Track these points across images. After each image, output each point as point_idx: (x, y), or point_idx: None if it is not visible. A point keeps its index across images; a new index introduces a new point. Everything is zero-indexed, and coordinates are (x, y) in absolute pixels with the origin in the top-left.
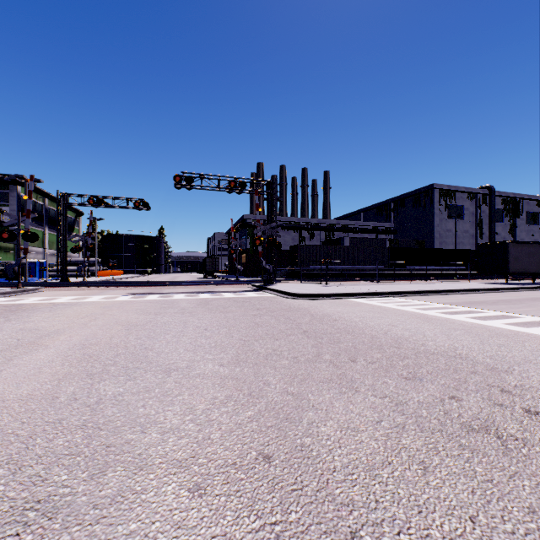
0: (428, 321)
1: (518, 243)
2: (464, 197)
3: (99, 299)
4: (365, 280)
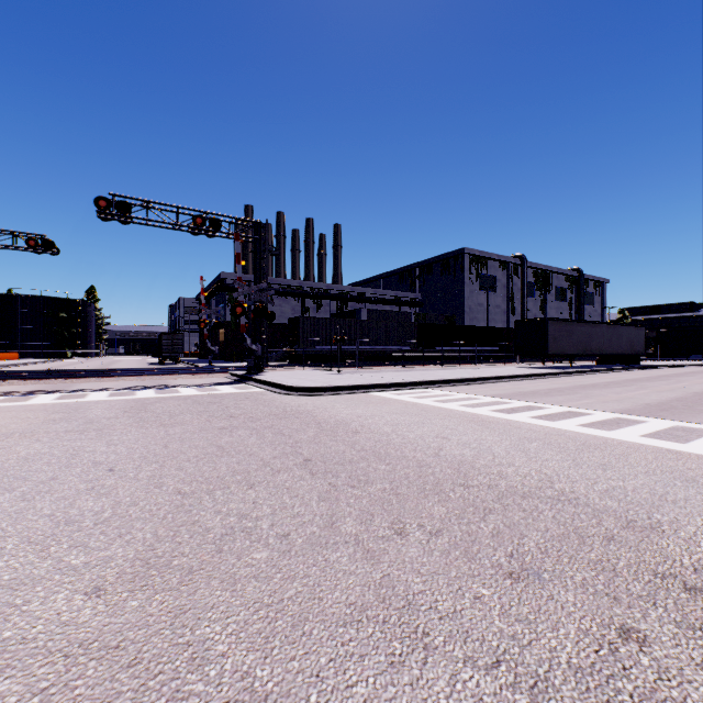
0: (486, 426)
1: (557, 320)
2: (496, 265)
3: None
4: (388, 365)
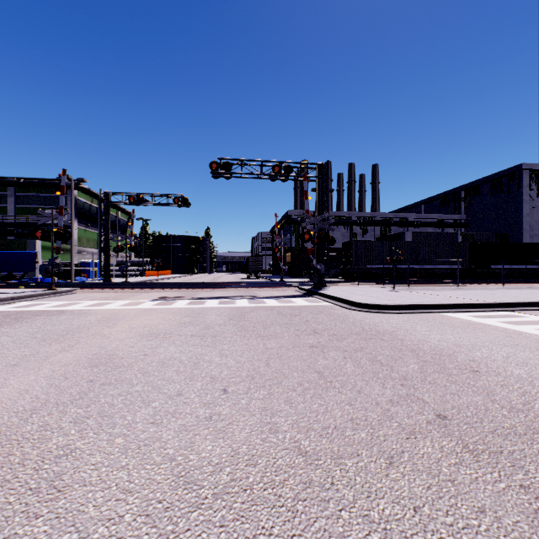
0: None
1: None
2: None
3: (119, 305)
4: (440, 283)
